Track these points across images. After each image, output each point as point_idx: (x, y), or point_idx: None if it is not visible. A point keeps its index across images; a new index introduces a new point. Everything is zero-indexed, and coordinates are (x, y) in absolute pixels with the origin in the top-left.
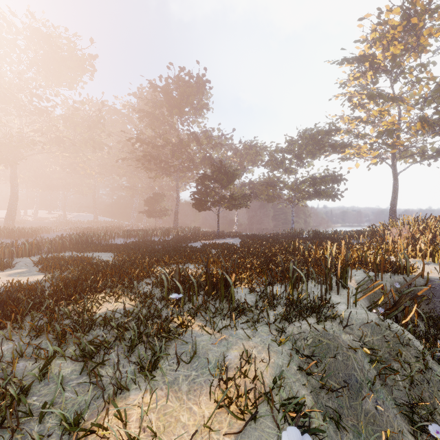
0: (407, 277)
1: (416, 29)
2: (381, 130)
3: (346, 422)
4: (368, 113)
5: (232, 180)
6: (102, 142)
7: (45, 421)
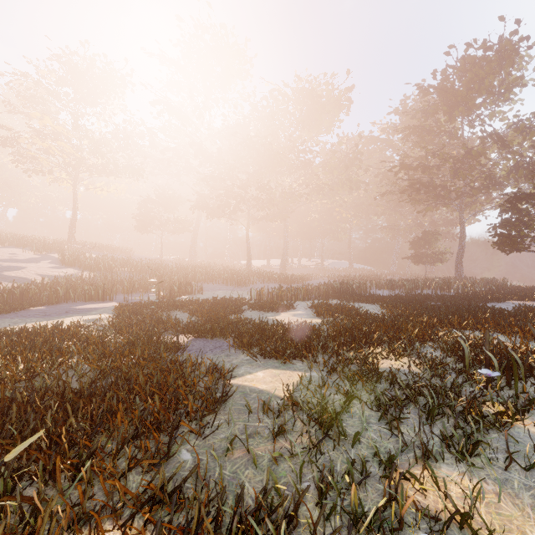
0: None
1: None
2: None
3: None
4: None
5: None
6: (359, 180)
7: (358, 447)
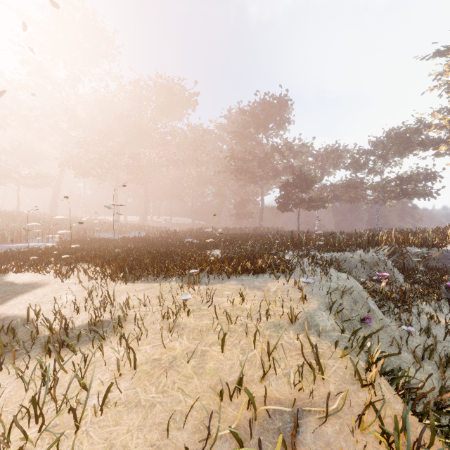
0: (429, 249)
1: None
2: None
3: None
4: None
5: (310, 185)
6: (203, 160)
7: None
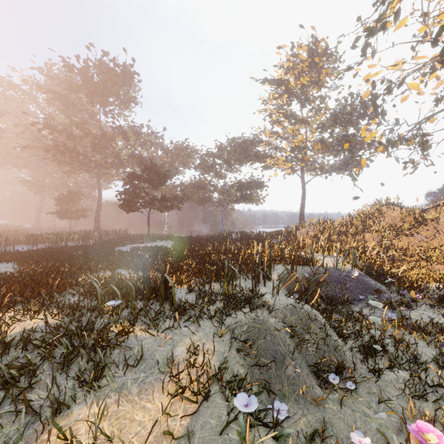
0: (313, 268)
1: (317, 67)
2: (294, 146)
3: (274, 389)
4: (284, 130)
5: (163, 181)
6: None
7: None
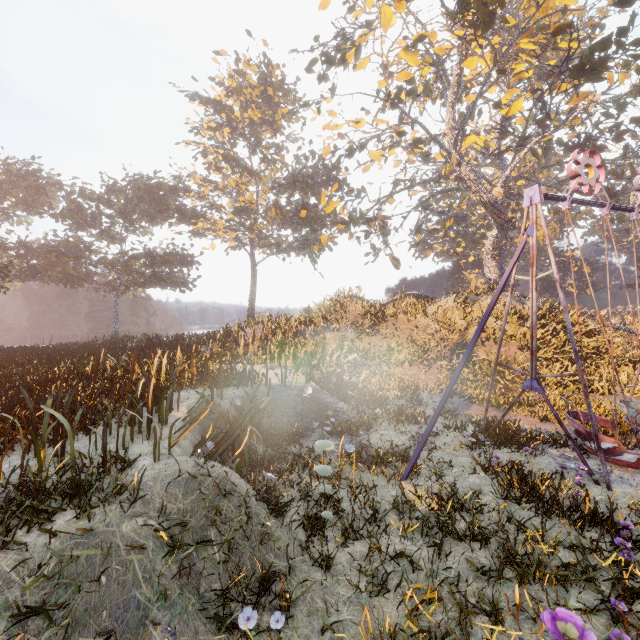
0: (251, 388)
1: (272, 103)
2: (239, 206)
3: None
4: (224, 180)
5: None
6: None
7: None
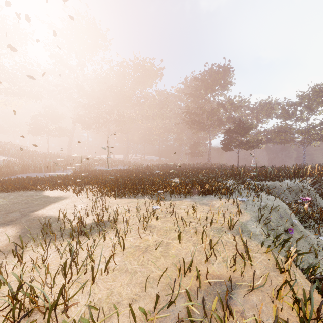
0: None
1: None
2: None
3: None
4: None
5: (247, 131)
6: (166, 115)
7: None
